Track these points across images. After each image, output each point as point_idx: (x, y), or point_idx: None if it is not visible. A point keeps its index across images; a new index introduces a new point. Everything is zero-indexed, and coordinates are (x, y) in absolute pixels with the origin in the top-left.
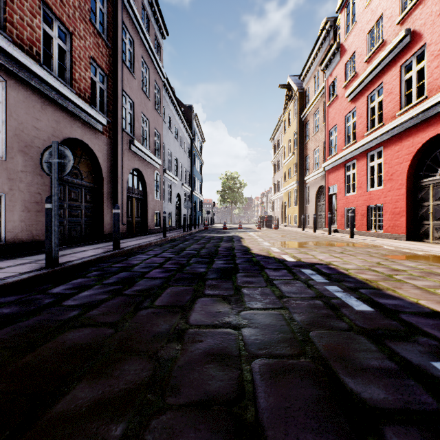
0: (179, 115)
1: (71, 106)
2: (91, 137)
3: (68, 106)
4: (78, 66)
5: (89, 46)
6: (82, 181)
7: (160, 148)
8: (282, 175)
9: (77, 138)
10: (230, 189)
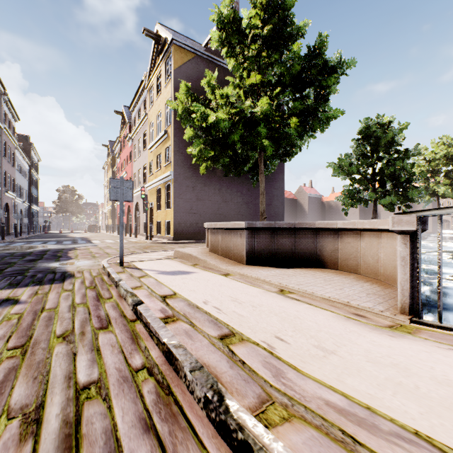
0: (22, 155)
1: None
2: None
3: None
4: None
5: None
6: None
7: (14, 186)
8: None
9: None
10: (68, 200)
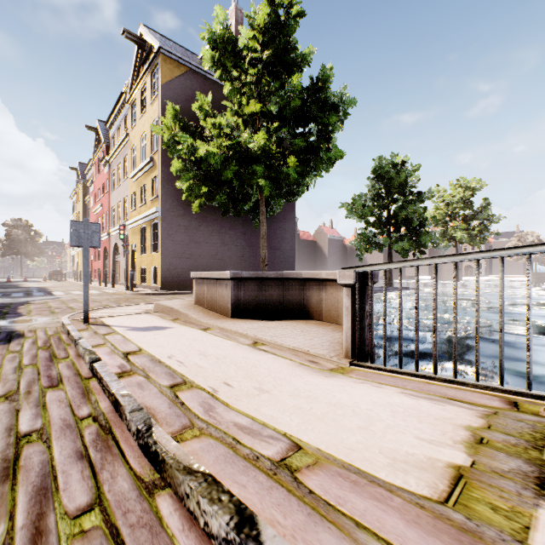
0: None
1: None
2: None
3: None
4: None
5: None
6: None
7: None
8: None
9: None
10: (20, 238)
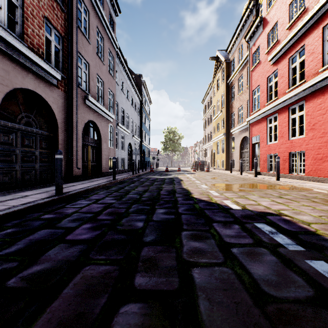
0: (130, 81)
1: (21, 57)
2: (45, 90)
3: (18, 57)
4: (31, 22)
5: (43, 6)
6: (36, 129)
7: (113, 105)
8: (212, 129)
9: (29, 89)
10: (171, 140)
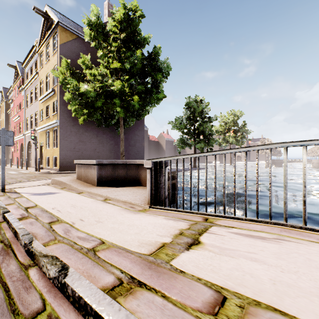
0: None
1: None
2: None
3: None
4: None
5: None
6: None
7: None
8: None
9: None
10: None
